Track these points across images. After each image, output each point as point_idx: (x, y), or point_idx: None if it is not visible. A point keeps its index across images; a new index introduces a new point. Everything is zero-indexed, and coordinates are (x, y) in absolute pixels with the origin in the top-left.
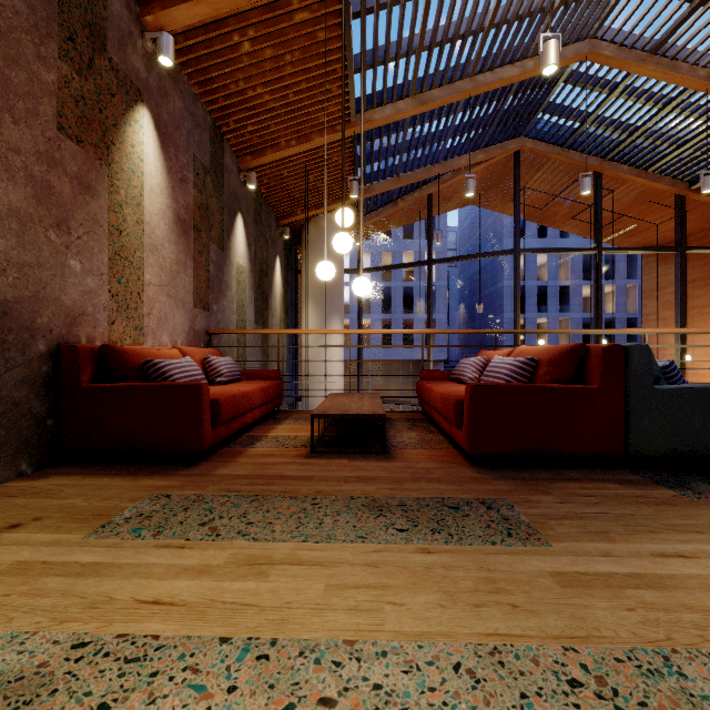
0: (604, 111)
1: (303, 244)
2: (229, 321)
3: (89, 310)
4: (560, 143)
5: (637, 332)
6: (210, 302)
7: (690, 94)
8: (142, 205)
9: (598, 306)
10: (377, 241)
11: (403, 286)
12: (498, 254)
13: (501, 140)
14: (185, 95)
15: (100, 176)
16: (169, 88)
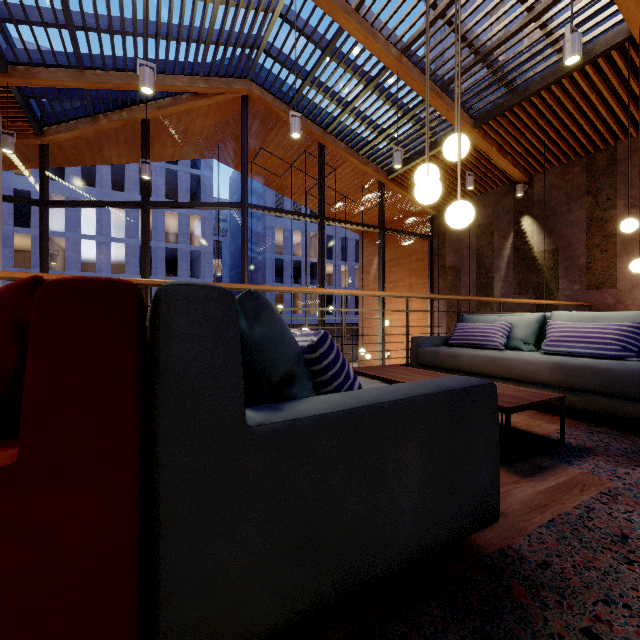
0: (321, 72)
1: None
2: None
3: None
4: (288, 102)
5: (334, 292)
6: None
7: (386, 77)
8: None
9: (321, 273)
10: (134, 194)
11: (166, 248)
12: (225, 206)
13: (226, 74)
14: None
15: None
16: None
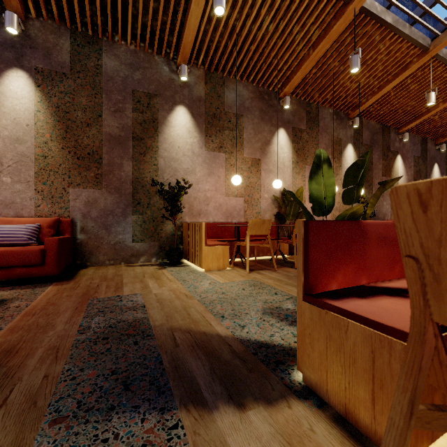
0: None
1: None
2: None
3: (387, 213)
4: None
5: None
6: None
7: None
8: (398, 182)
9: None
10: None
11: None
12: None
13: None
14: (410, 139)
15: None
16: (405, 142)
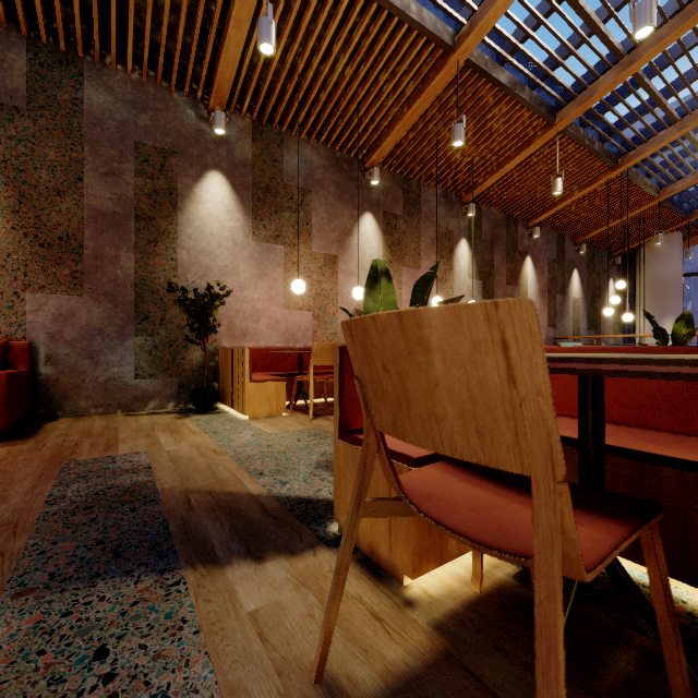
0: None
1: (636, 264)
2: (567, 331)
3: None
4: None
5: None
6: (556, 323)
7: None
8: (527, 293)
9: None
10: None
11: None
12: None
13: None
14: (543, 235)
15: (515, 291)
16: (536, 239)
